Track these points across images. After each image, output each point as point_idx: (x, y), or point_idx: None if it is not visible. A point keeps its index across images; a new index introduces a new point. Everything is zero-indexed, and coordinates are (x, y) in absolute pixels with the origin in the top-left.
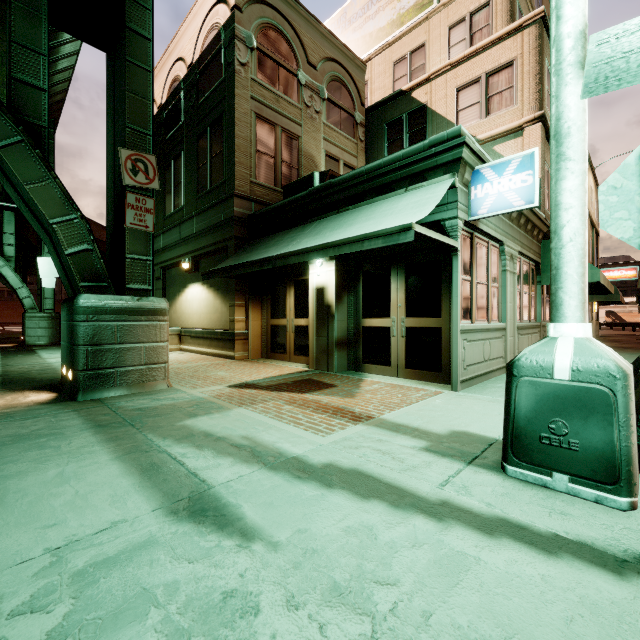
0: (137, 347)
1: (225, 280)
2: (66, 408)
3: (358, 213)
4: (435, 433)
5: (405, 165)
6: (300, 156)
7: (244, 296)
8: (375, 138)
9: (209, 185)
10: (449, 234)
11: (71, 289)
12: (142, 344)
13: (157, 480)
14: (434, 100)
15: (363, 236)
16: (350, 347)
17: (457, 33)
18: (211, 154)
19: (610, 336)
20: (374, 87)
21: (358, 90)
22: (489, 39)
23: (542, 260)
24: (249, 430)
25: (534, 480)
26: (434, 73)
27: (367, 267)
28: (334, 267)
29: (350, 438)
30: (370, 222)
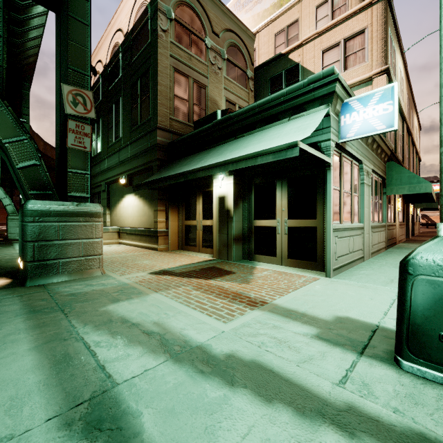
0: (76, 242)
1: (151, 191)
2: (13, 293)
3: (251, 138)
4: (322, 319)
5: (288, 99)
6: (207, 100)
7: (165, 203)
8: (261, 89)
9: (139, 121)
10: (324, 153)
11: (25, 196)
12: (80, 240)
13: (64, 376)
14: (305, 60)
15: (256, 153)
16: (244, 242)
17: (322, 11)
18: (141, 98)
19: (428, 233)
20: (261, 52)
21: (249, 54)
22: (346, 13)
23: (387, 176)
24: (161, 316)
25: (433, 378)
26: (305, 40)
27: (258, 180)
28: (232, 181)
29: (248, 324)
30: (261, 144)
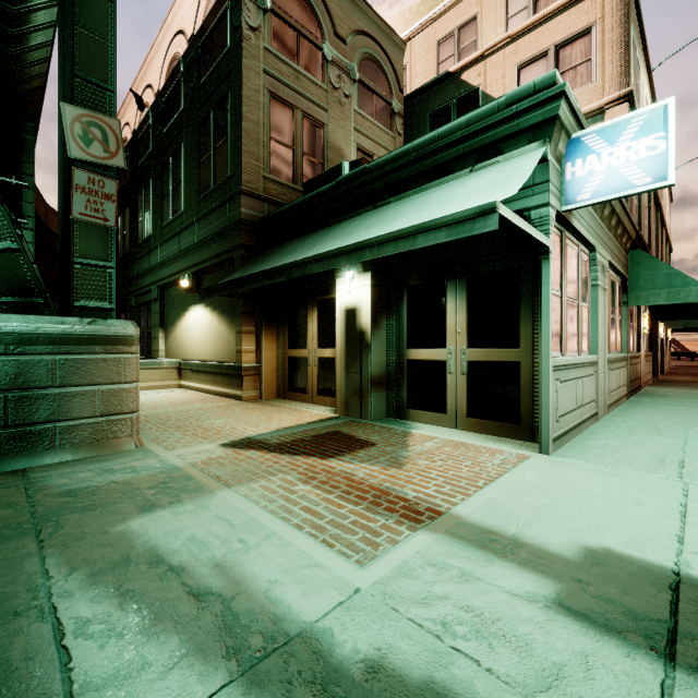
0: (88, 391)
1: (232, 300)
2: None
3: (403, 205)
4: (557, 554)
5: (471, 134)
6: (325, 148)
7: (255, 320)
8: (416, 132)
9: (212, 183)
10: (536, 229)
11: None
12: (96, 386)
13: None
14: (489, 82)
15: (416, 227)
16: (390, 387)
17: (517, 1)
18: (215, 144)
19: (684, 368)
20: (414, 72)
21: (396, 73)
22: (560, 2)
23: (629, 275)
24: (230, 546)
25: None
26: (489, 49)
27: (413, 281)
28: (369, 281)
29: (409, 570)
30: (422, 213)
